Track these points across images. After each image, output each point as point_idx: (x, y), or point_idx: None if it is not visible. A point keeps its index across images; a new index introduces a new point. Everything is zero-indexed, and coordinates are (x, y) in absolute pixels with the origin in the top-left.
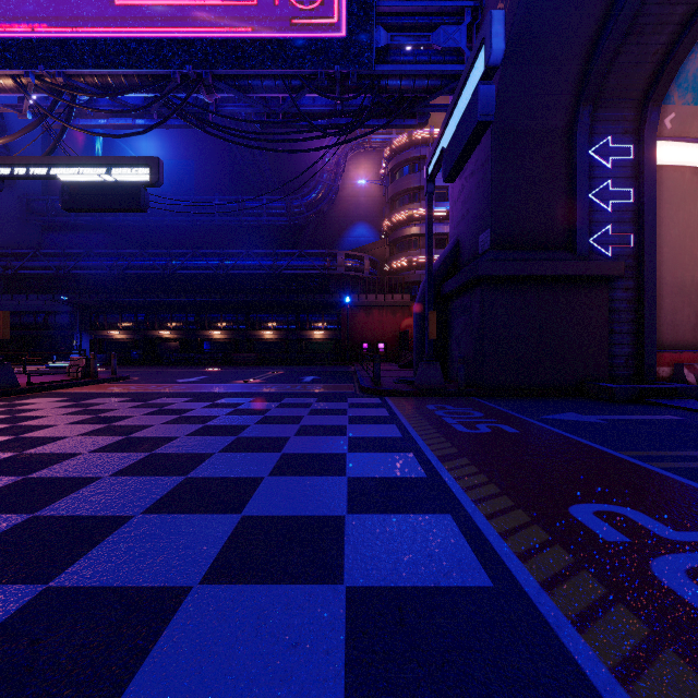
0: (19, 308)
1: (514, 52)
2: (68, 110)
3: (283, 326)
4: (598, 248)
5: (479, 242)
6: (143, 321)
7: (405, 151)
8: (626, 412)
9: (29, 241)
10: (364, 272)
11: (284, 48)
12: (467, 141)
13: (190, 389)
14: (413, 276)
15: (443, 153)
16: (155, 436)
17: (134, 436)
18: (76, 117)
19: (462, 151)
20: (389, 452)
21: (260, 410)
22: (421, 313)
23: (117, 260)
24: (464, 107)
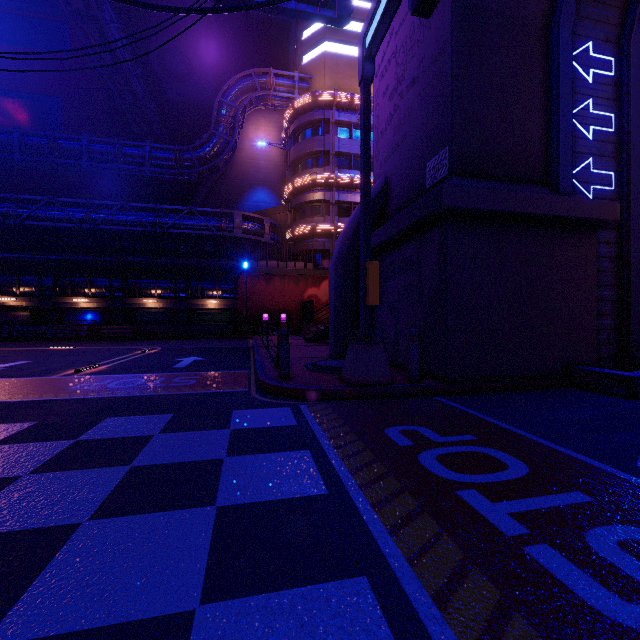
0: None
1: None
2: None
3: (169, 294)
4: (578, 186)
5: (426, 172)
6: None
7: (308, 112)
8: None
9: None
10: (265, 236)
11: None
12: None
13: None
14: (317, 244)
15: None
16: None
17: None
18: None
19: None
20: None
21: None
22: (341, 273)
23: None
24: None
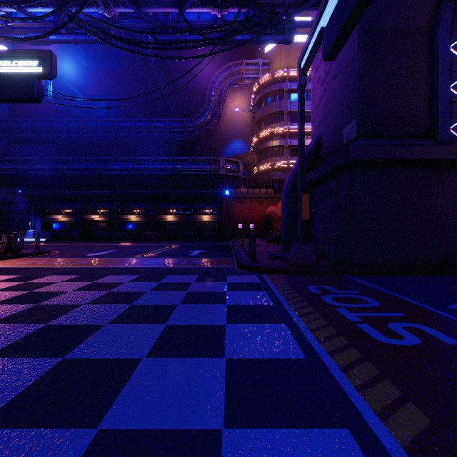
0: None
1: None
2: None
3: (180, 212)
4: (456, 136)
5: (343, 134)
6: (80, 208)
7: (268, 86)
8: None
9: None
10: (239, 173)
11: None
12: None
13: (87, 264)
14: (275, 176)
15: (319, 38)
16: None
17: None
18: None
19: (356, 5)
20: (303, 424)
21: (132, 295)
22: (289, 198)
23: (60, 164)
24: None
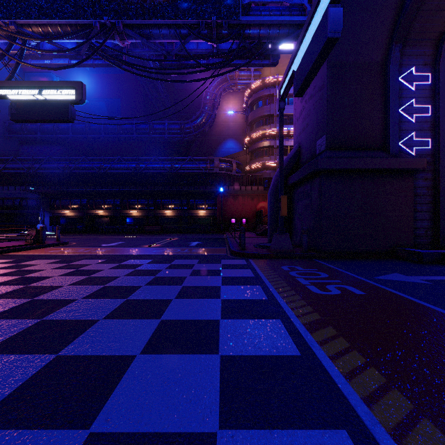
0: (2, 195)
1: (345, 3)
2: (20, 51)
3: (178, 207)
4: (405, 149)
5: (316, 146)
6: (85, 204)
7: (259, 91)
8: (439, 273)
9: (10, 151)
10: (233, 171)
11: (175, 3)
12: (316, 57)
13: (107, 252)
14: (265, 174)
15: (293, 76)
16: (56, 299)
17: (38, 299)
18: (29, 58)
19: (312, 67)
20: (259, 318)
21: (153, 271)
22: (273, 197)
23: (68, 163)
24: (313, 32)
